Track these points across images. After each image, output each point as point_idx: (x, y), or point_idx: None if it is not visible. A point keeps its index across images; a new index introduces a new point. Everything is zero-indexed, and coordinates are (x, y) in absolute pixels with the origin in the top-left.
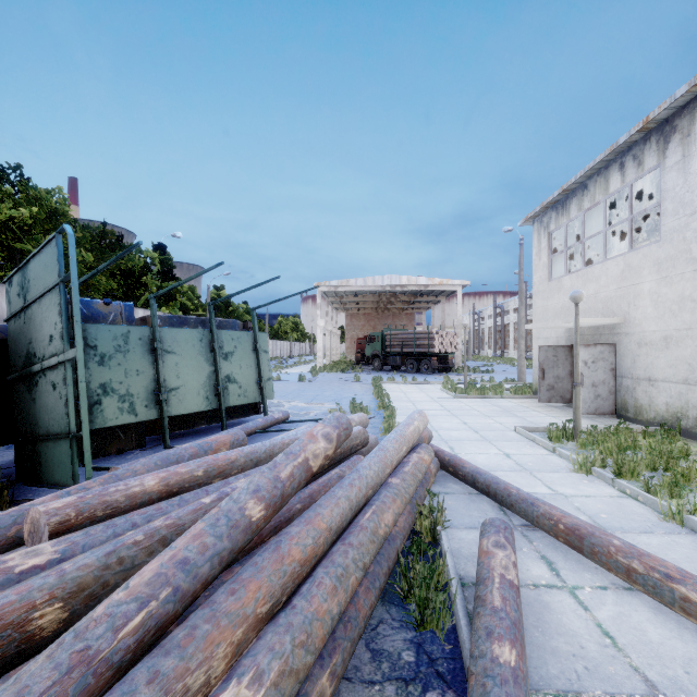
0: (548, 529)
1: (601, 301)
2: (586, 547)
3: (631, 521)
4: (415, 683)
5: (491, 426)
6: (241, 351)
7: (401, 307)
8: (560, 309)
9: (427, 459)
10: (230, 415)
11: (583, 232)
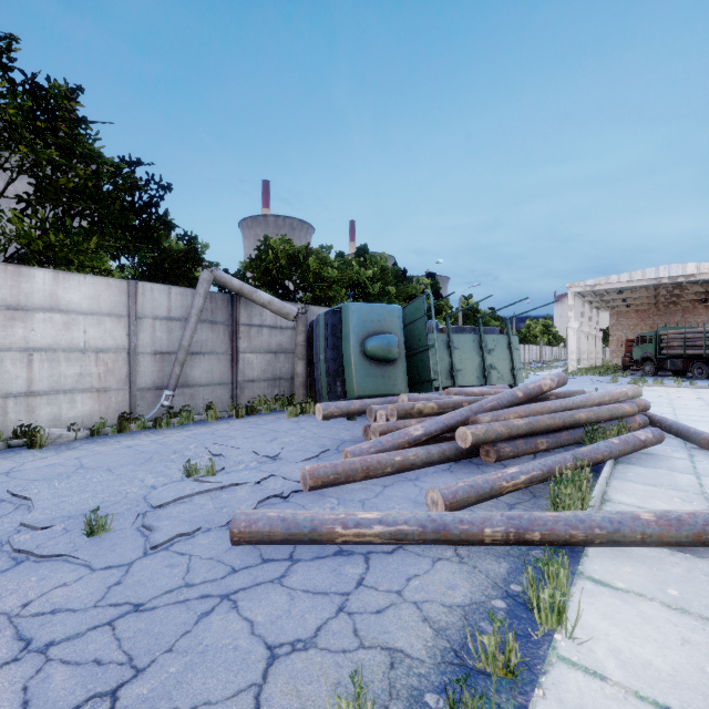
0: (704, 446)
1: None
2: None
3: None
4: None
5: None
6: (499, 348)
7: (696, 299)
8: None
9: (627, 408)
10: None
11: None
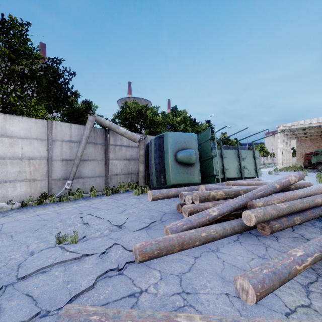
0: None
1: None
2: None
3: None
4: None
5: None
6: (248, 157)
7: None
8: None
9: None
10: None
11: None
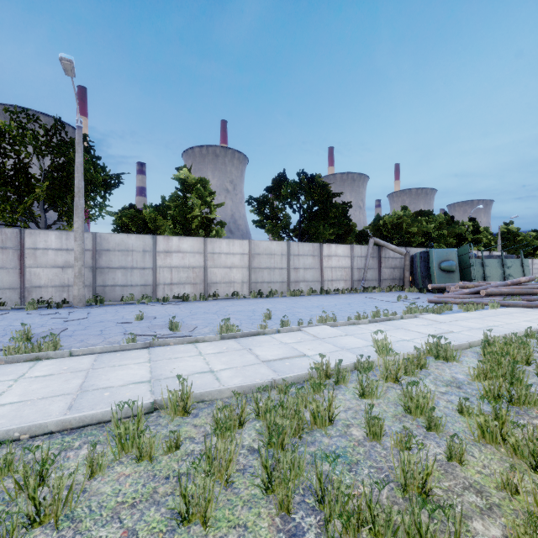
0: None
1: None
2: None
3: None
4: None
5: None
6: (514, 266)
7: None
8: None
9: None
10: None
11: None
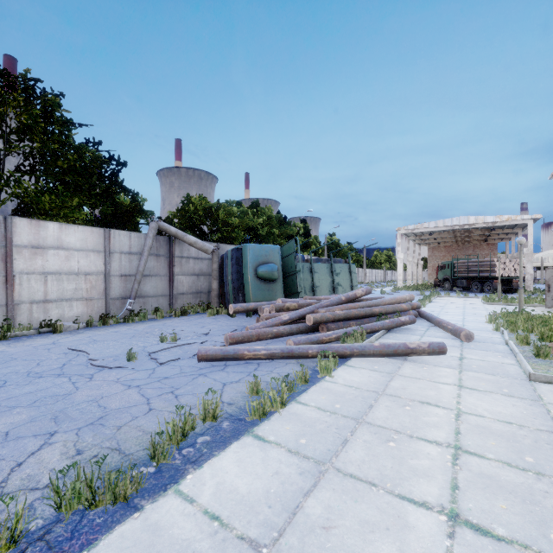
0: (435, 324)
1: None
2: (439, 325)
3: (479, 329)
4: None
5: (479, 313)
6: (343, 272)
7: (481, 239)
8: None
9: (404, 306)
10: None
11: None
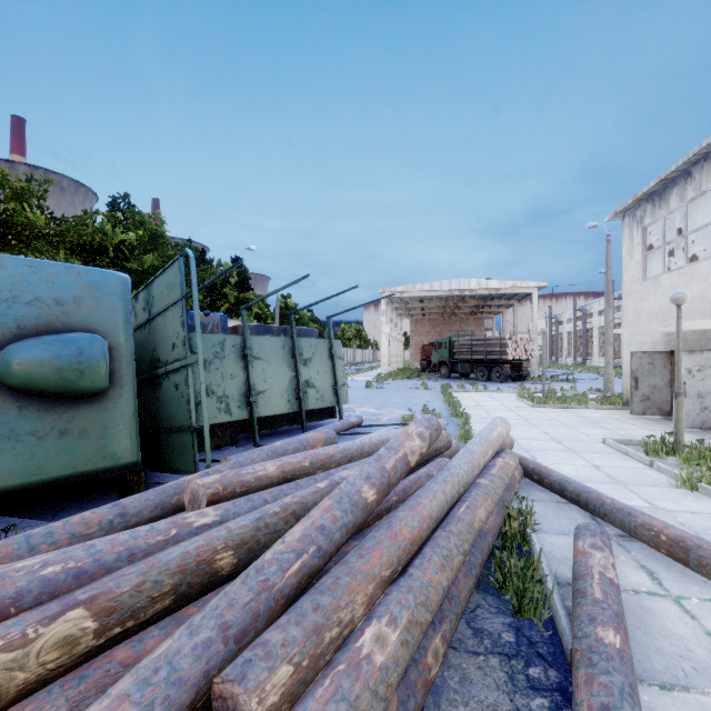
0: (647, 540)
1: (709, 301)
2: (692, 559)
3: None
4: (517, 659)
5: (576, 437)
6: (318, 357)
7: (469, 312)
8: (657, 312)
9: (512, 464)
10: (308, 418)
11: (685, 225)
